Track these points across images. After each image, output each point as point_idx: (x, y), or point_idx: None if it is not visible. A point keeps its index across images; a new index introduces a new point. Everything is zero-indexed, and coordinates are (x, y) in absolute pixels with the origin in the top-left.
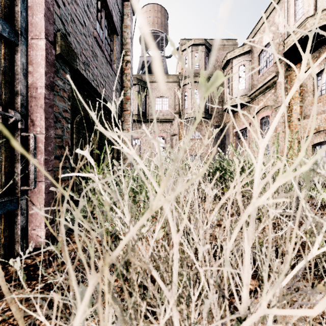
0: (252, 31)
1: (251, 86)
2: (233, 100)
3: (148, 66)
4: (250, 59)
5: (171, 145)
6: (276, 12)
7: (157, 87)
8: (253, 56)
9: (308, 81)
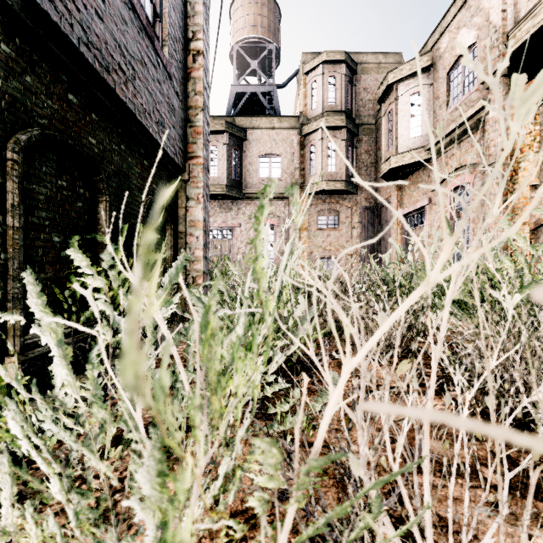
0: (435, 32)
1: (432, 131)
2: (399, 157)
3: (246, 102)
4: (431, 82)
5: (287, 240)
6: None
7: (261, 137)
8: (436, 75)
9: None
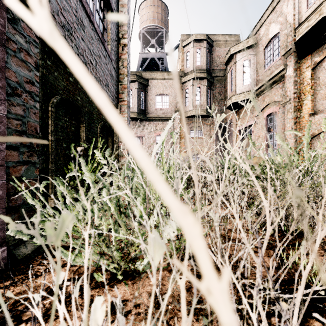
0: (257, 24)
1: (256, 81)
2: (237, 96)
3: (148, 63)
4: (255, 53)
5: (172, 144)
6: (284, 2)
7: (157, 84)
8: (258, 50)
9: (321, 73)
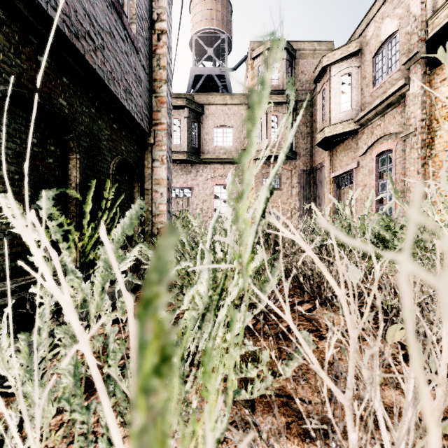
0: (362, 22)
1: (360, 105)
2: (332, 128)
3: (204, 83)
4: (359, 65)
5: None
6: None
7: (215, 112)
8: (364, 59)
9: None
